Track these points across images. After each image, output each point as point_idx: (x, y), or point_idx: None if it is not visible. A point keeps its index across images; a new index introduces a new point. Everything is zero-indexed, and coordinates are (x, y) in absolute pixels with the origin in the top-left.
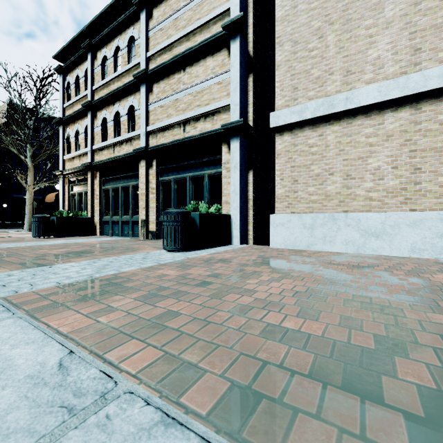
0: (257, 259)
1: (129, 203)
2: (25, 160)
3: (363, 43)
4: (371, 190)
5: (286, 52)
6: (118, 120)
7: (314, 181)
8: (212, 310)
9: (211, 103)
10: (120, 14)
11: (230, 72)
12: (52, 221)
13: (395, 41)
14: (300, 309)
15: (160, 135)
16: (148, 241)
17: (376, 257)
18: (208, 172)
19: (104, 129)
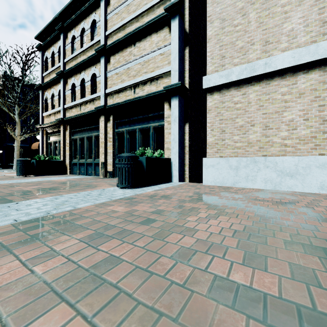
0: (193, 195)
1: (92, 150)
2: (14, 116)
3: (279, 19)
4: (286, 138)
5: (215, 28)
6: (84, 85)
7: (238, 131)
8: (154, 254)
9: (155, 70)
10: (85, 3)
11: (171, 45)
12: (33, 163)
13: (306, 16)
14: (242, 252)
15: (115, 96)
16: (106, 179)
17: (291, 194)
18: (153, 125)
19: (73, 92)
